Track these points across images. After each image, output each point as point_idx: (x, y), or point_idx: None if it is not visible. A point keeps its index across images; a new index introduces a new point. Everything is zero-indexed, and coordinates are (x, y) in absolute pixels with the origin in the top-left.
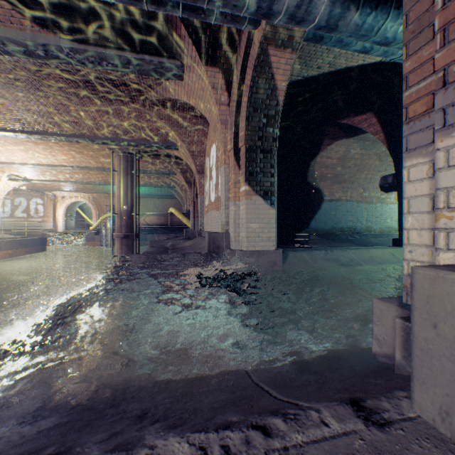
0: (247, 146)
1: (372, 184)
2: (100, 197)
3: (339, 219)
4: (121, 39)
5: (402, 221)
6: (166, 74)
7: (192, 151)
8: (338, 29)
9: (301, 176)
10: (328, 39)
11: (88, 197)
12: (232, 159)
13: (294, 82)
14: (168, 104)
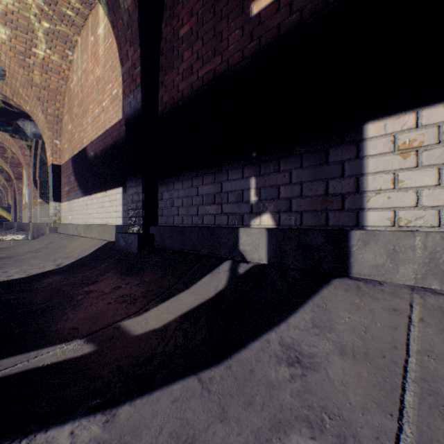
0: (41, 180)
1: None
2: None
3: None
4: None
5: None
6: None
7: (10, 163)
8: None
9: None
10: None
11: None
12: (33, 185)
13: None
14: None
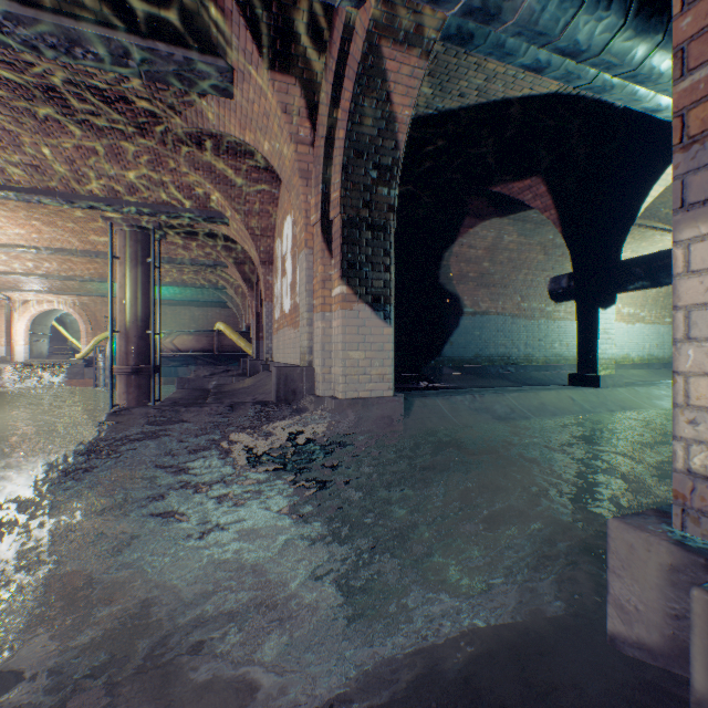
0: (345, 217)
1: (533, 290)
2: (95, 304)
3: (486, 342)
4: (109, 6)
5: (583, 347)
6: (200, 83)
7: (252, 228)
8: (502, 17)
9: (430, 275)
10: (481, 39)
11: (73, 302)
12: (319, 239)
13: (422, 118)
14: (207, 142)
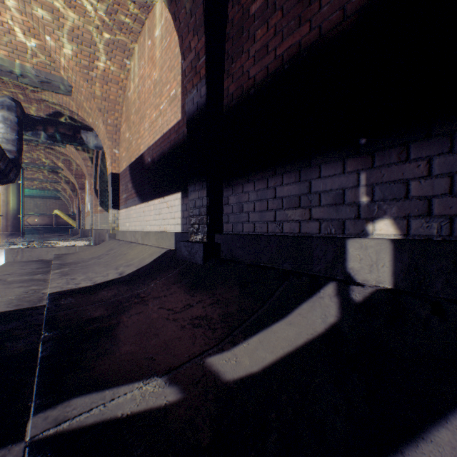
0: (101, 189)
1: None
2: None
3: None
4: None
5: None
6: (56, 145)
7: (75, 174)
8: None
9: None
10: None
11: None
12: (94, 194)
13: None
14: (55, 148)
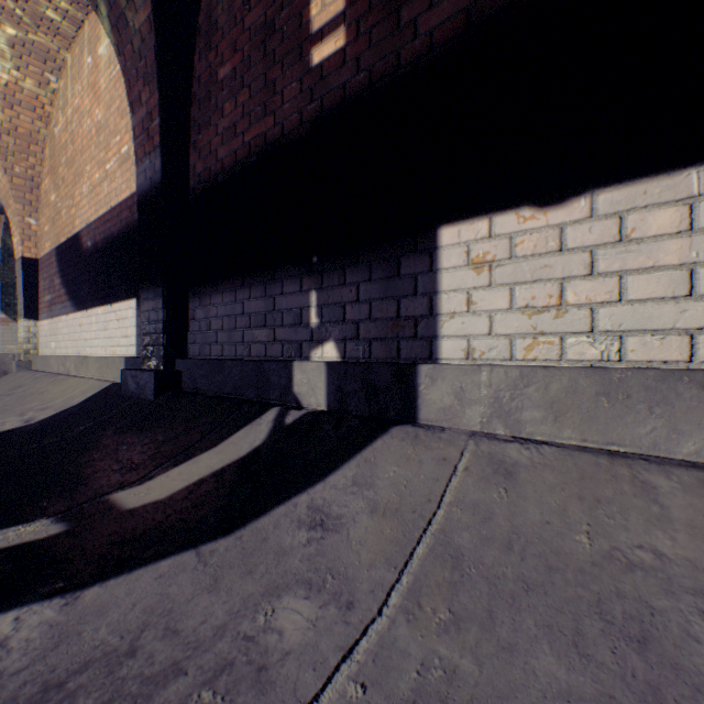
0: (5, 282)
1: None
2: None
3: None
4: None
5: None
6: None
7: None
8: None
9: None
10: None
11: None
12: None
13: None
14: None
